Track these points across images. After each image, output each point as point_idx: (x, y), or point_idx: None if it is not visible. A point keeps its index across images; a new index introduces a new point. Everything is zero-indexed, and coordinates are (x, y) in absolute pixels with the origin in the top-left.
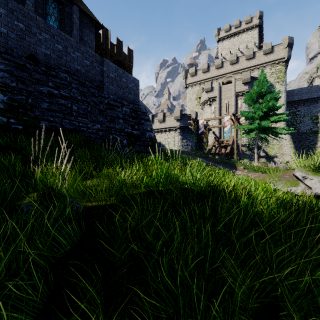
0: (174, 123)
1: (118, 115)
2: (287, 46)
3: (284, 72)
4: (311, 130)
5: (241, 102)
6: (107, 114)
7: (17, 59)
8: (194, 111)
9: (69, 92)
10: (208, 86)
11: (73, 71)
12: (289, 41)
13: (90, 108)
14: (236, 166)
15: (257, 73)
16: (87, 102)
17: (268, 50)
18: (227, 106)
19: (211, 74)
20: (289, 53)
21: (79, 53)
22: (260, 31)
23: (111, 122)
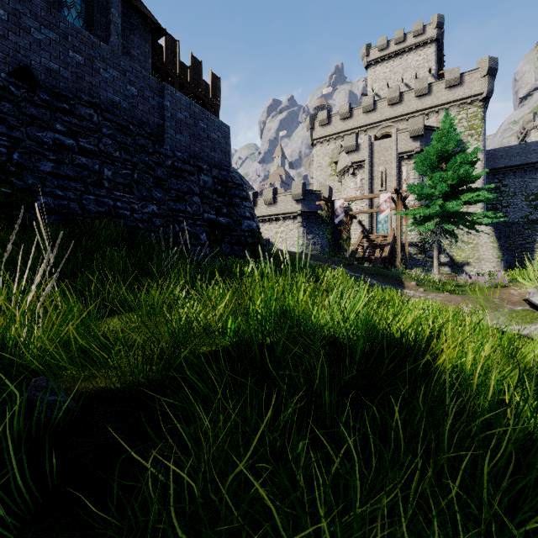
0: (292, 206)
1: (191, 188)
2: (487, 74)
3: (481, 118)
4: (526, 219)
5: (408, 169)
6: (171, 186)
7: None
8: (327, 185)
9: (97, 144)
10: (351, 143)
11: (106, 104)
12: (491, 65)
13: (137, 174)
14: (402, 280)
15: (434, 120)
16: (132, 163)
17: (453, 81)
18: (384, 176)
19: (355, 122)
20: (491, 86)
21: (116, 71)
22: (438, 49)
23: (177, 201)
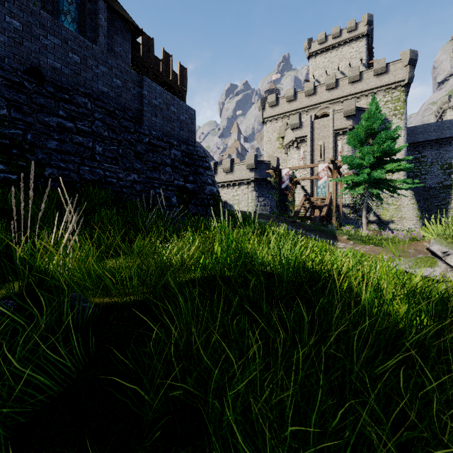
0: (246, 173)
1: (164, 160)
2: (408, 64)
3: (403, 100)
4: (441, 184)
5: (342, 143)
6: (148, 158)
7: (10, 74)
8: (275, 156)
9: (91, 126)
10: (295, 121)
11: (97, 94)
12: (411, 57)
13: (122, 149)
14: (336, 235)
15: (365, 102)
16: (117, 140)
17: (380, 70)
18: (322, 149)
19: (299, 103)
20: (411, 74)
21: (105, 67)
22: (368, 42)
23: (153, 171)
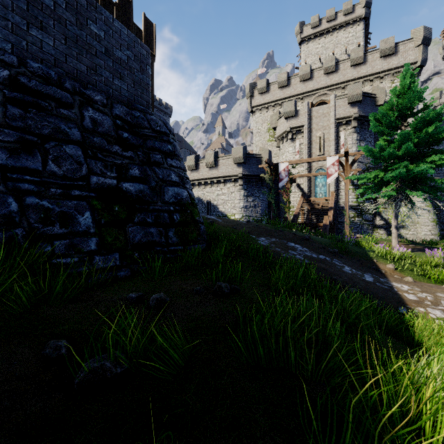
0: (233, 169)
1: (60, 129)
2: (422, 43)
3: None
4: None
5: (346, 135)
6: (5, 119)
7: None
8: (267, 149)
9: None
10: (290, 108)
11: None
12: (425, 35)
13: None
14: (374, 261)
15: (369, 88)
16: None
17: (388, 50)
18: (322, 141)
19: (292, 90)
20: (425, 55)
21: None
22: (365, 27)
23: (23, 152)
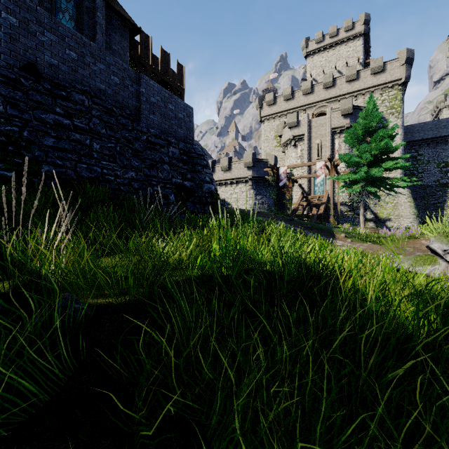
0: (244, 172)
1: (162, 158)
2: (405, 63)
3: (400, 99)
4: (438, 182)
5: (340, 142)
6: (146, 156)
7: (6, 71)
8: (273, 155)
9: (88, 123)
10: (293, 120)
11: (94, 91)
12: (408, 56)
13: (119, 147)
14: (334, 233)
15: (362, 101)
16: (115, 138)
17: (377, 68)
18: (320, 147)
19: (296, 102)
20: (408, 73)
21: (103, 65)
22: (365, 42)
23: (151, 169)
